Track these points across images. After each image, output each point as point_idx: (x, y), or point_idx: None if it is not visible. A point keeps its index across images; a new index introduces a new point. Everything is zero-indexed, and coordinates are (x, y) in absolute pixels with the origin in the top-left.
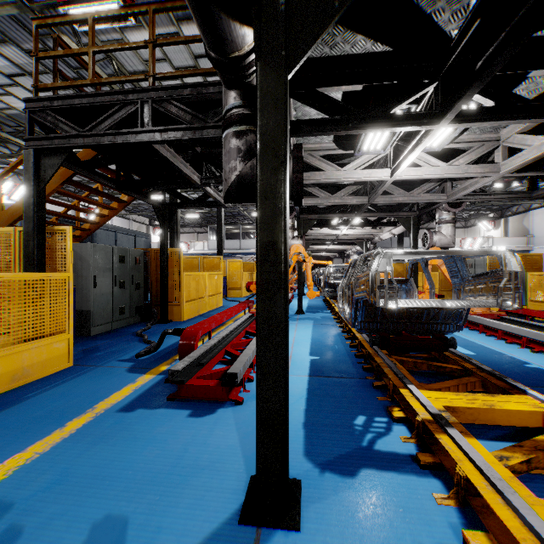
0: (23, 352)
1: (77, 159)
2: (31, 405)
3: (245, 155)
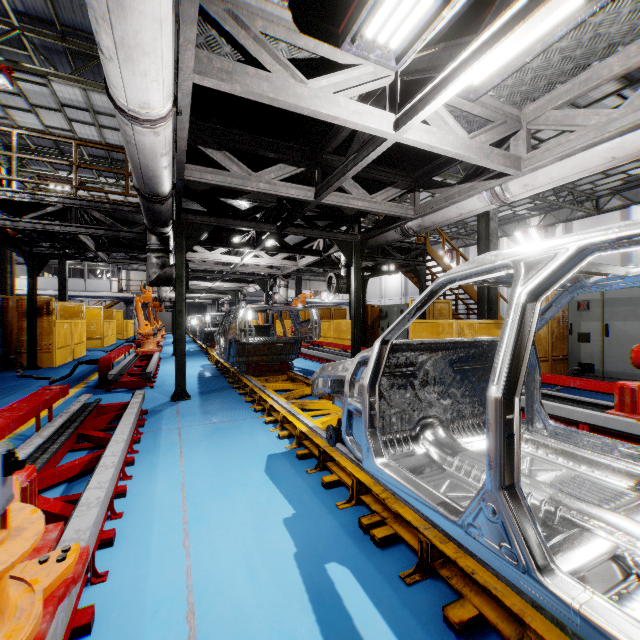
0: None
1: None
2: (6, 403)
3: (161, 267)
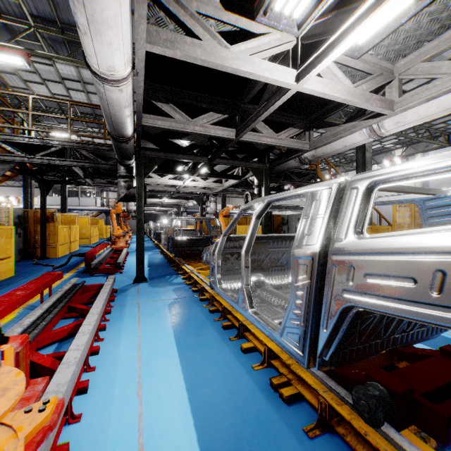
0: (0, 265)
1: None
2: (23, 283)
3: (127, 188)
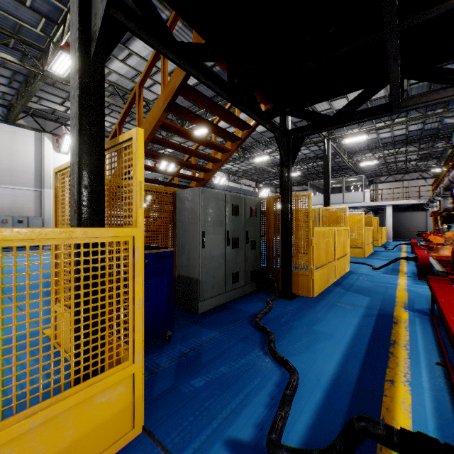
0: None
1: (170, 36)
2: None
3: None
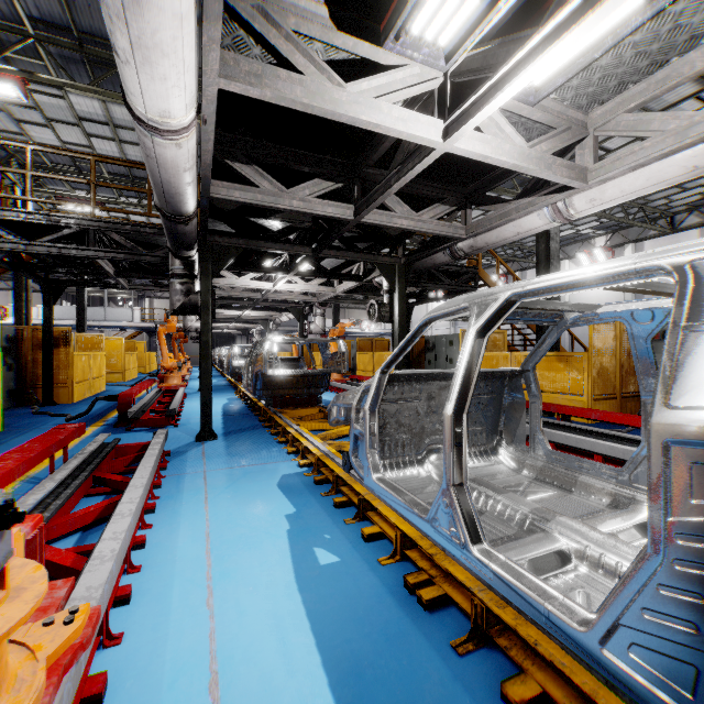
0: None
1: None
2: (18, 443)
3: (186, 294)
